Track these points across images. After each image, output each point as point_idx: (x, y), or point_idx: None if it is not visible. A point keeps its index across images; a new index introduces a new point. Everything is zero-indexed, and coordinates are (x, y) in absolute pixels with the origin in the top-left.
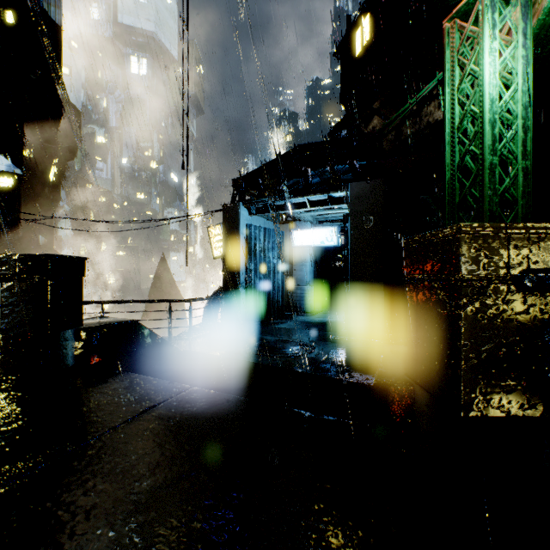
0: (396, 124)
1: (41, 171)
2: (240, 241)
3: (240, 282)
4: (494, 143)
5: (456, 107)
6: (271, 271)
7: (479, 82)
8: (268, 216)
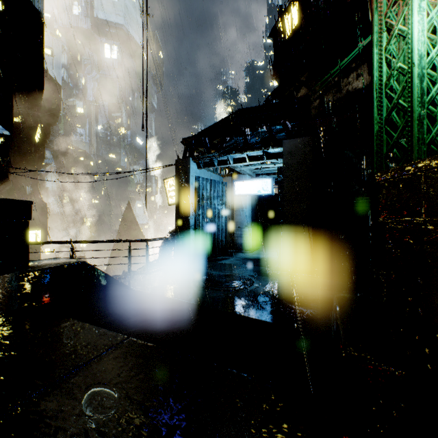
0: (320, 93)
1: (28, 134)
2: (190, 190)
3: (190, 225)
4: (422, 96)
5: (384, 66)
6: (216, 215)
7: (408, 40)
8: (214, 169)
